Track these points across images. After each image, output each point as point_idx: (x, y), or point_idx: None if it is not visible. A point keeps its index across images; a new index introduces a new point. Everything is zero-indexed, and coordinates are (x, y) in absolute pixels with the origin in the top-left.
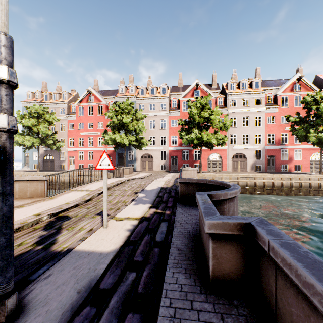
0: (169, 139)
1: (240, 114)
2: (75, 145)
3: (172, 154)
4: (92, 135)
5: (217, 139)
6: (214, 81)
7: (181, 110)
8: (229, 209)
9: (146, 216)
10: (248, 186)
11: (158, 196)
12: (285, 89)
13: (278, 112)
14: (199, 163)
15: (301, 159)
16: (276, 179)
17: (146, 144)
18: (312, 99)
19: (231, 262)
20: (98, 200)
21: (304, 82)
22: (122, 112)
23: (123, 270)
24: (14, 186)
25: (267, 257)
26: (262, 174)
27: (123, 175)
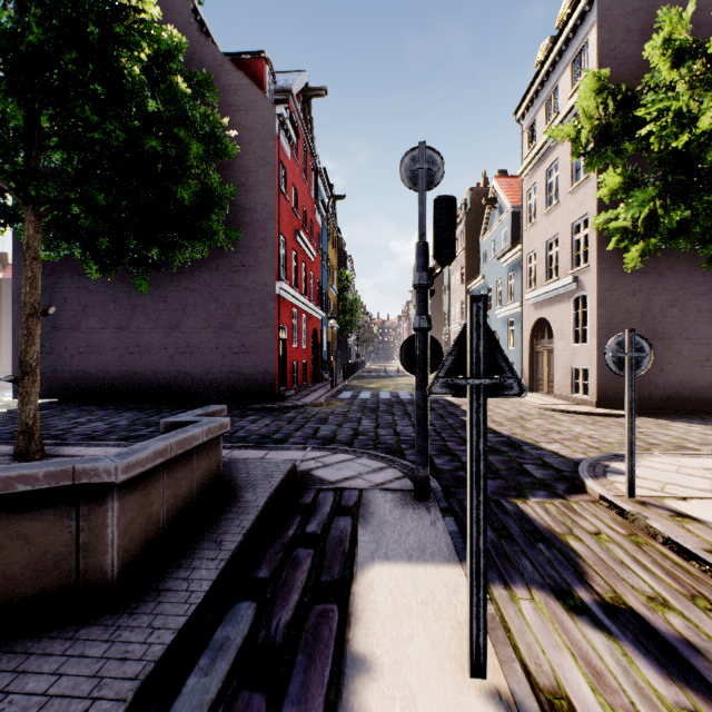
0: None
1: None
2: None
3: None
4: None
5: None
6: None
7: None
8: None
9: None
10: None
11: None
12: None
13: None
14: None
15: None
16: None
17: None
18: None
19: None
20: None
21: None
22: None
23: (327, 533)
24: None
25: None
26: None
27: None
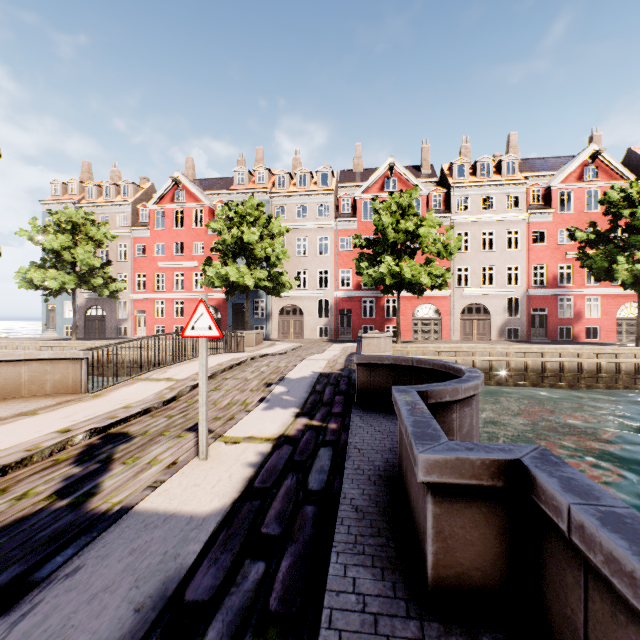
0: (335, 276)
1: (477, 226)
2: (148, 288)
3: (342, 306)
4: (182, 267)
5: (432, 276)
6: (426, 159)
7: (360, 217)
8: (462, 422)
9: (288, 434)
10: (494, 370)
11: (313, 392)
12: (567, 176)
13: (554, 222)
14: (394, 323)
15: (599, 315)
16: (549, 357)
17: (290, 286)
18: (622, 196)
19: (475, 546)
20: (190, 400)
21: (605, 161)
22: (241, 222)
23: (238, 557)
24: (19, 372)
25: (563, 543)
26: (521, 346)
27: (244, 349)
